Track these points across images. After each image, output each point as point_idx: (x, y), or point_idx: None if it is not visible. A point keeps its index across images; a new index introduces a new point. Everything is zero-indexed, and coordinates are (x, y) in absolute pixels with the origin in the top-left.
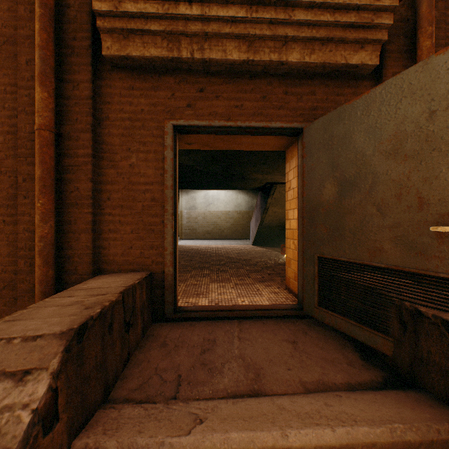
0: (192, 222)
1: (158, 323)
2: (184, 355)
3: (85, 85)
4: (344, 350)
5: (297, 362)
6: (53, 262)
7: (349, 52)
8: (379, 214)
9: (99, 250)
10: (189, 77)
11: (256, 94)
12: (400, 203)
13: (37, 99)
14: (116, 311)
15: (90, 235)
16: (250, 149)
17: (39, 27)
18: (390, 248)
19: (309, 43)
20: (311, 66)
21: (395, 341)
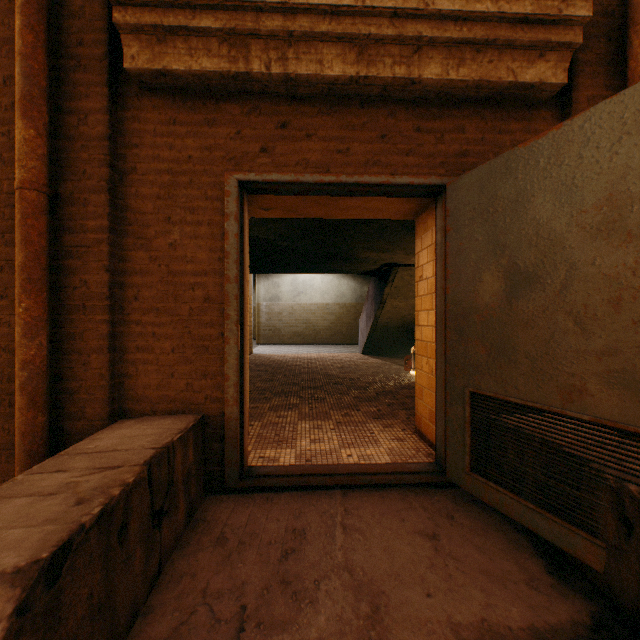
0: (274, 320)
1: (215, 496)
2: (254, 562)
3: (97, 117)
4: (518, 553)
5: (442, 579)
6: (45, 402)
7: (520, 64)
8: (578, 330)
9: (122, 380)
10: (264, 104)
11: (370, 131)
12: (618, 315)
13: (18, 139)
14: (136, 499)
15: (106, 357)
16: (359, 216)
17: (21, 24)
18: (599, 390)
19: (455, 49)
20: (458, 86)
21: (609, 548)
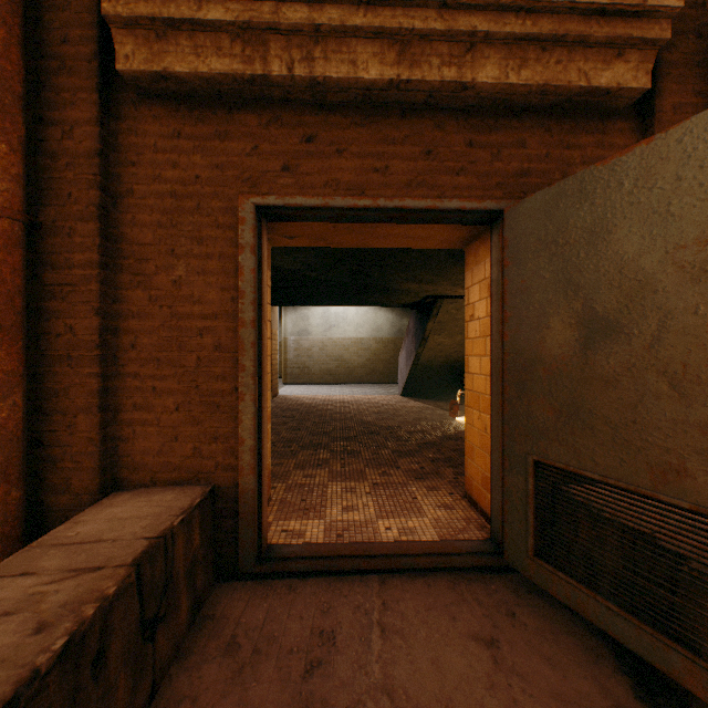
0: (303, 356)
1: (228, 584)
2: (270, 680)
3: (85, 129)
4: (598, 668)
5: (505, 706)
6: (20, 474)
7: (594, 65)
8: (676, 395)
9: (116, 444)
10: (287, 114)
11: (413, 146)
12: None
13: None
14: (118, 614)
15: (96, 417)
16: (400, 245)
17: None
18: (704, 472)
19: (516, 47)
20: (519, 91)
21: None
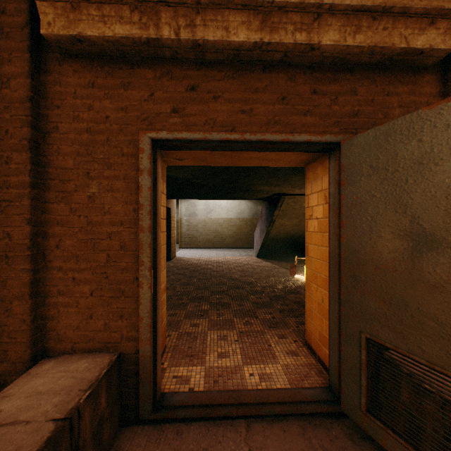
0: (192, 230)
1: (130, 428)
2: None
3: (19, 80)
4: None
5: None
6: None
7: (412, 31)
8: None
9: (44, 321)
10: (175, 69)
11: (272, 93)
12: None
13: None
14: None
15: (27, 303)
16: (259, 164)
17: None
18: None
19: (353, 17)
20: (353, 51)
21: None
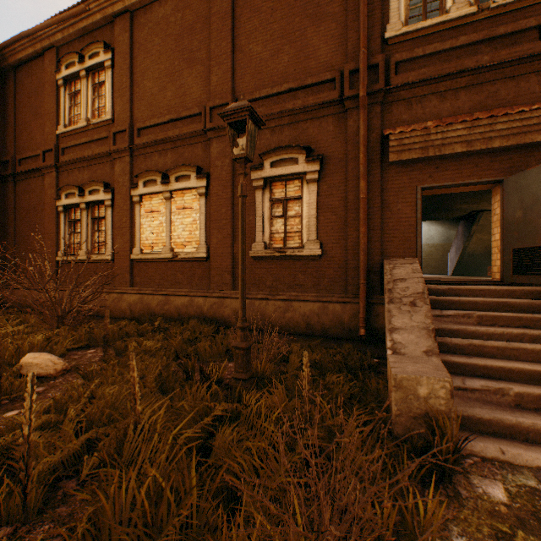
0: None
1: None
2: None
3: (377, 175)
4: None
5: None
6: (366, 254)
7: (534, 136)
8: None
9: (382, 251)
10: (430, 162)
11: (470, 165)
12: None
13: (361, 186)
14: None
15: (380, 243)
16: (462, 191)
17: (362, 156)
18: None
19: (505, 137)
20: (507, 146)
21: None
